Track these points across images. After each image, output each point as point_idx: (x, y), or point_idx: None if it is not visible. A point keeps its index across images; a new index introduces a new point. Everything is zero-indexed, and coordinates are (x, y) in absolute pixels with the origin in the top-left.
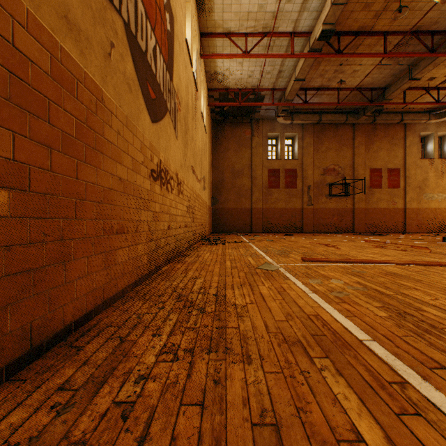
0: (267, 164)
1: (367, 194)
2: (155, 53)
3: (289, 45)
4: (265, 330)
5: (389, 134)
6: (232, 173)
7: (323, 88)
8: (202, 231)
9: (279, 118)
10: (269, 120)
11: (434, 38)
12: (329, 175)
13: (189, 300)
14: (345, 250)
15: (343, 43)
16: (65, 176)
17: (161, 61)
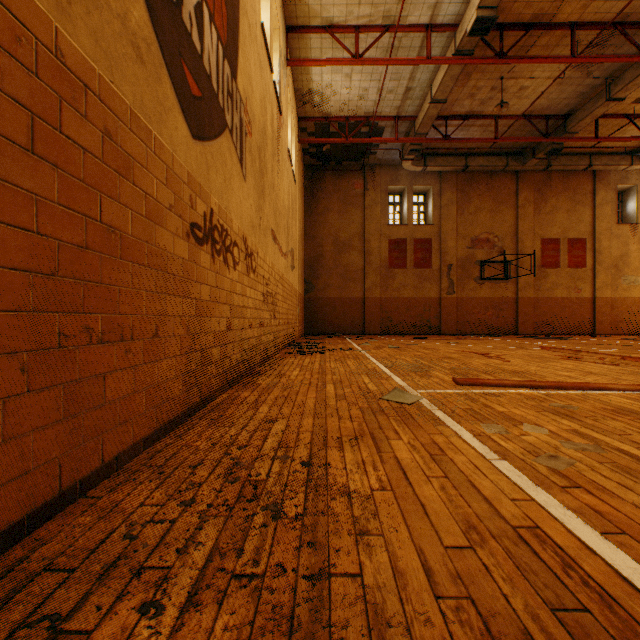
0: (388, 232)
1: (537, 276)
2: (199, 15)
3: (423, 46)
4: (428, 587)
5: (570, 186)
6: (335, 245)
7: (472, 115)
8: (289, 332)
9: (406, 162)
10: (390, 167)
11: None
12: (481, 249)
13: (251, 480)
14: (518, 364)
15: (506, 43)
16: None
17: (213, 36)
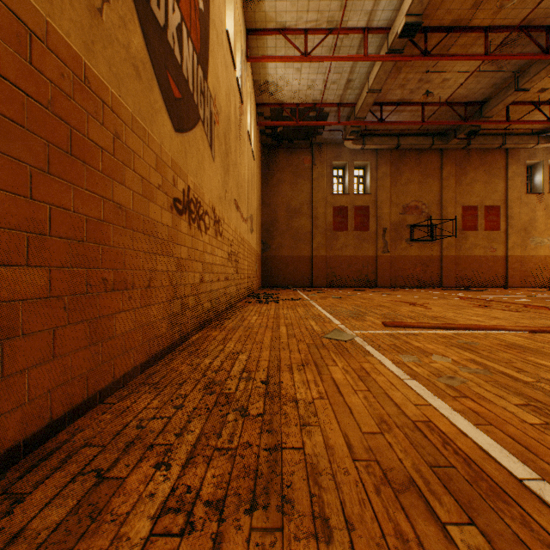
0: (332, 201)
1: (458, 238)
2: (179, 34)
3: (361, 45)
4: (349, 455)
5: (486, 162)
6: (287, 211)
7: (403, 102)
8: (249, 285)
9: (347, 141)
10: (334, 145)
11: (549, 36)
12: (411, 215)
13: (224, 392)
14: (438, 311)
15: (430, 42)
16: (2, 191)
17: (189, 49)
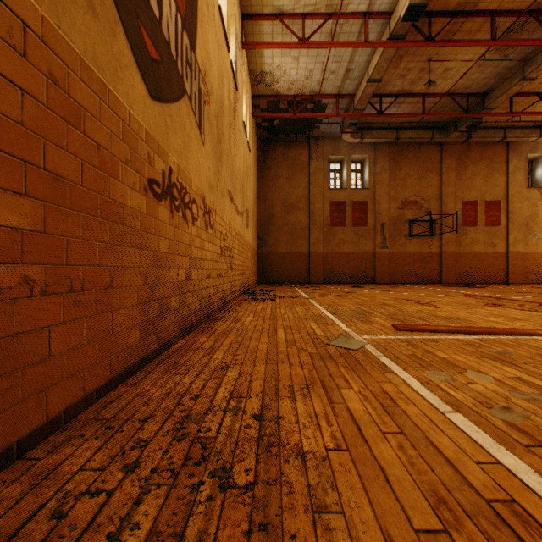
0: (330, 196)
1: (458, 233)
2: None
3: (361, 32)
4: None
5: (486, 156)
6: (284, 206)
7: (403, 93)
8: (244, 281)
9: (345, 134)
10: (331, 139)
11: None
12: (410, 210)
13: (200, 437)
14: (448, 310)
15: (434, 28)
16: None
17: (171, 6)
